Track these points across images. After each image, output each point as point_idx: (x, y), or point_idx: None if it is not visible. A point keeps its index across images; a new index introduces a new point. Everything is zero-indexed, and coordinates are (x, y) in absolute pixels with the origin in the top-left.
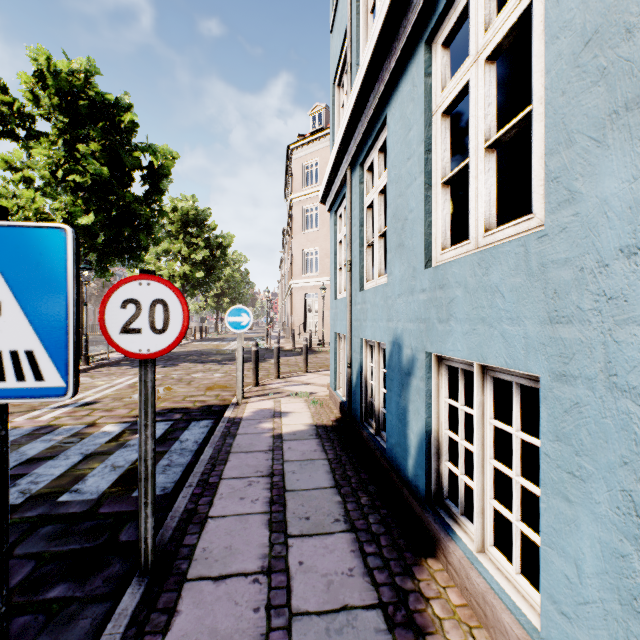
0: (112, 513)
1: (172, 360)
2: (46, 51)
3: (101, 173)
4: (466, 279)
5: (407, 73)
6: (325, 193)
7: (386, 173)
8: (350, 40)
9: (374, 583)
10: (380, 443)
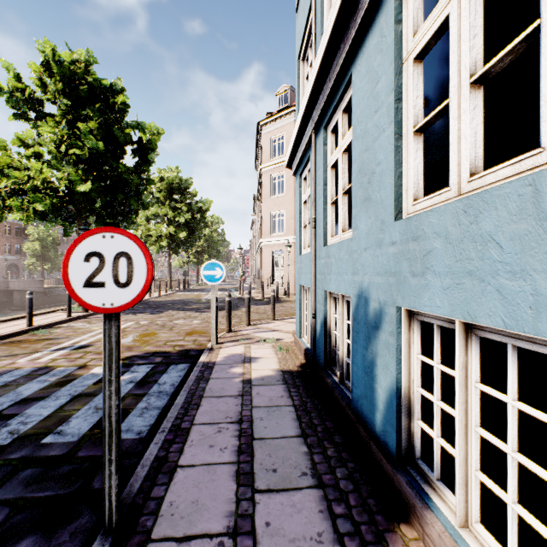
0: (89, 457)
1: (158, 308)
2: (51, 43)
3: (97, 147)
4: (447, 229)
5: (374, 26)
6: (291, 158)
7: (351, 131)
8: (314, 12)
9: None
10: (344, 392)
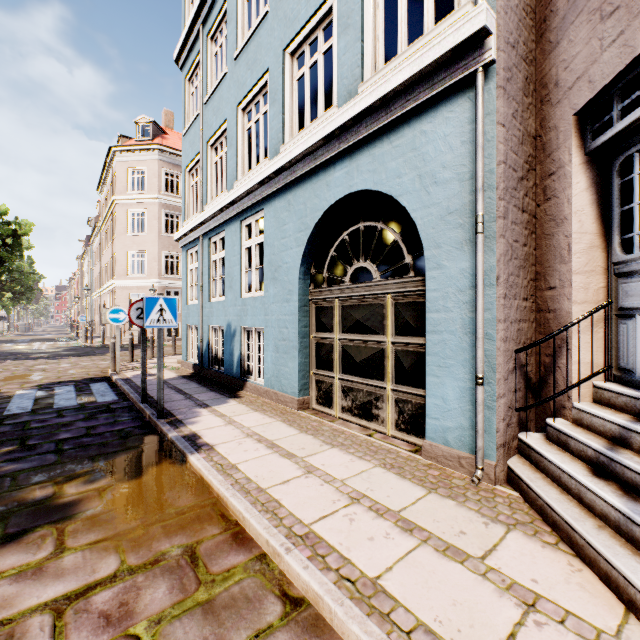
0: (97, 405)
1: None
2: None
3: None
4: (251, 304)
5: (234, 224)
6: (180, 238)
7: (224, 252)
8: (202, 168)
9: (225, 395)
10: (221, 371)
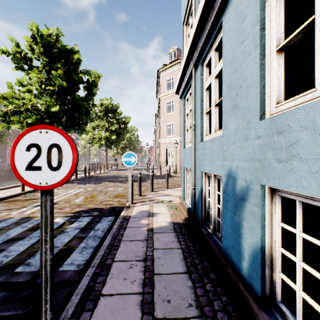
0: None
1: (99, 180)
2: (36, 24)
3: (63, 85)
4: (316, 122)
5: None
6: (178, 87)
7: (221, 62)
8: None
9: None
10: (216, 241)
